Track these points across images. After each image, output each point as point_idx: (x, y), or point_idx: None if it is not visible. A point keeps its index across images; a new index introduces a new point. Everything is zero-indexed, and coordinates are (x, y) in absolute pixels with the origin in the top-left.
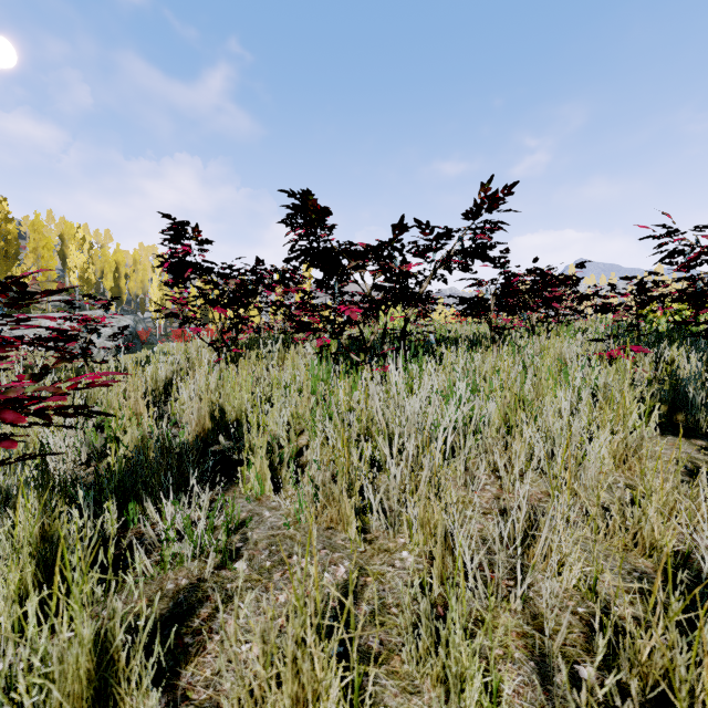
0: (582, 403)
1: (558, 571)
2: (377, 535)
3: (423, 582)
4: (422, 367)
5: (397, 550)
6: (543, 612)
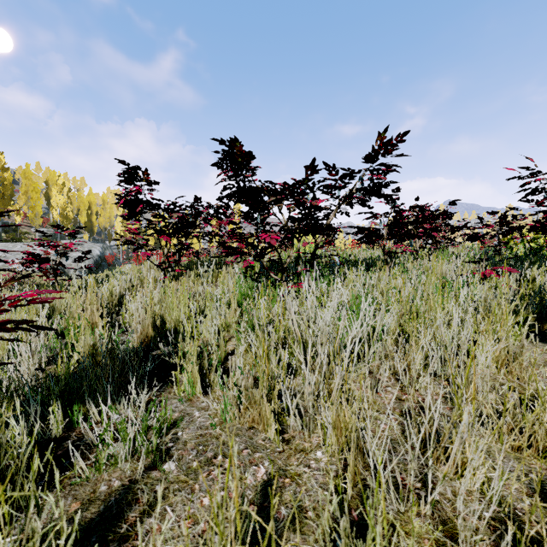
0: (469, 315)
1: (461, 474)
2: (294, 435)
3: (338, 488)
4: (329, 284)
5: (312, 450)
6: (451, 516)
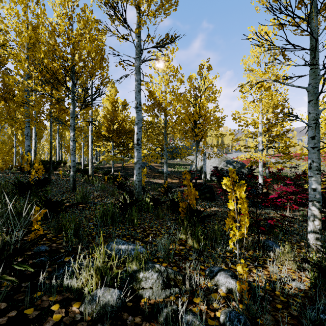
0: None
1: None
2: None
3: None
4: None
5: None
6: None
